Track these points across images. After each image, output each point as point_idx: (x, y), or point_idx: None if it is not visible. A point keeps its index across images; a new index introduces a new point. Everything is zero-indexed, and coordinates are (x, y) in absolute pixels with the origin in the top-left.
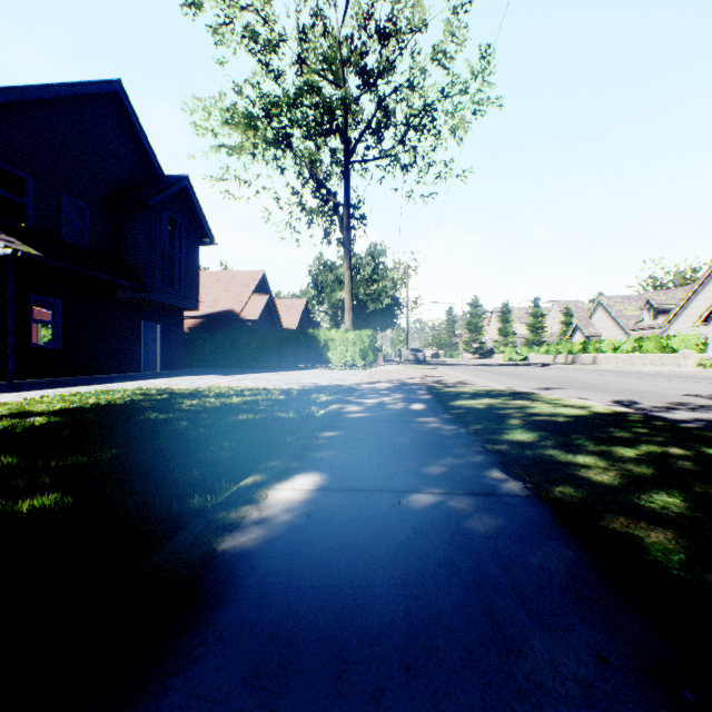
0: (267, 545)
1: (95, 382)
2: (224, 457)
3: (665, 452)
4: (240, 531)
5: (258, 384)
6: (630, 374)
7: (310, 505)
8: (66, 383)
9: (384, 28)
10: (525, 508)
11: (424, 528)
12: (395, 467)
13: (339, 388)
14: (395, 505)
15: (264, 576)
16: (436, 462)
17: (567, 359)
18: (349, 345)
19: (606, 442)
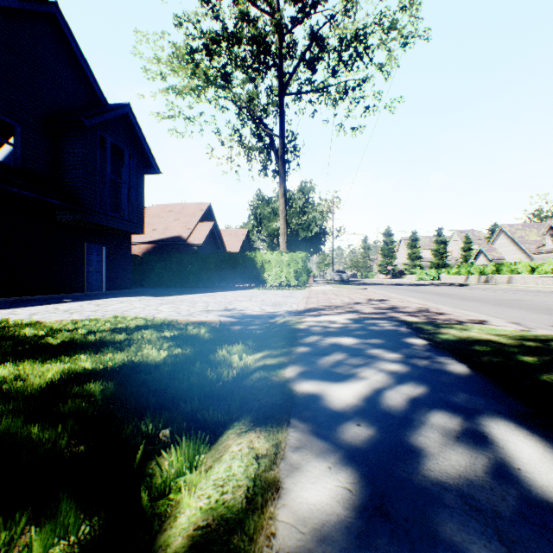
0: None
1: None
2: None
3: None
4: None
5: (174, 311)
6: None
7: None
8: None
9: None
10: None
11: None
12: None
13: (272, 323)
14: None
15: None
16: None
17: (480, 280)
18: (284, 266)
19: None
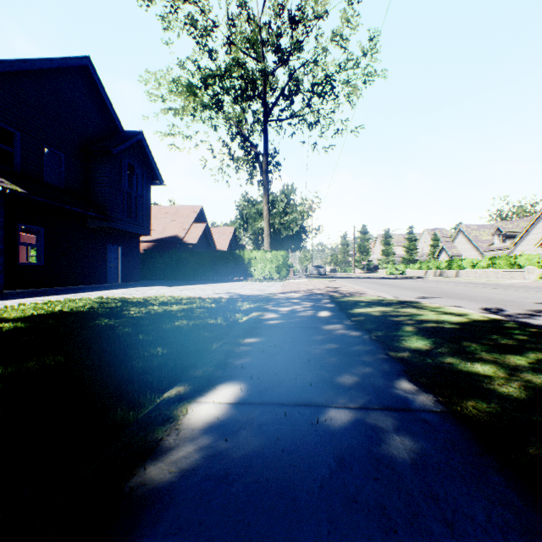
0: (179, 482)
1: (67, 292)
2: (155, 364)
3: None
4: (153, 459)
5: (195, 293)
6: (488, 285)
7: (229, 423)
8: (44, 292)
9: (294, 16)
10: (445, 429)
11: (346, 457)
12: (310, 377)
13: (259, 297)
14: (313, 424)
15: (168, 535)
16: (347, 370)
17: (436, 274)
18: (267, 263)
19: (496, 349)
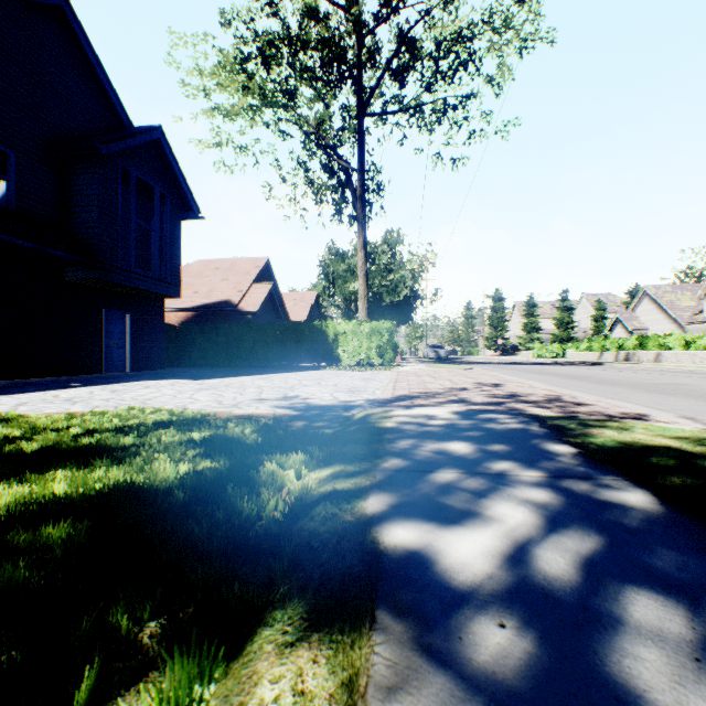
0: None
1: None
2: None
3: None
4: None
5: (214, 400)
6: None
7: None
8: None
9: None
10: None
11: None
12: None
13: (347, 418)
14: None
15: None
16: None
17: (619, 357)
18: (364, 340)
19: None
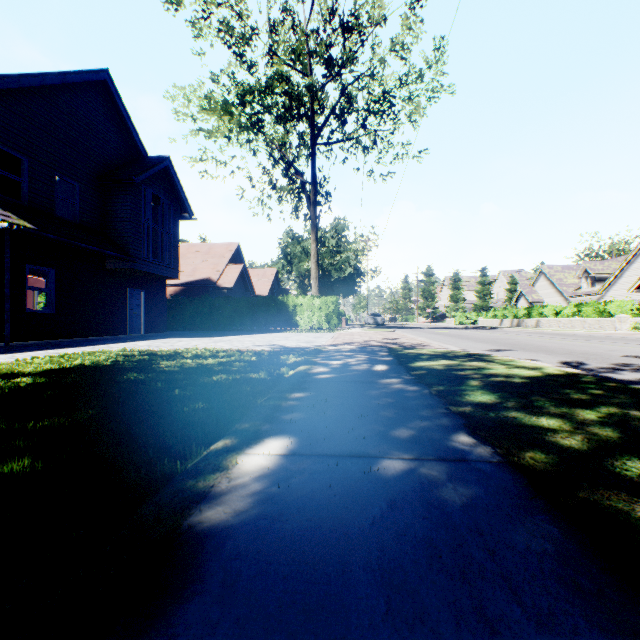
0: (235, 520)
1: (84, 344)
2: (196, 419)
3: (626, 414)
4: (208, 502)
5: (232, 346)
6: (572, 336)
7: (280, 472)
8: (57, 345)
9: (347, 22)
10: (499, 477)
11: (398, 500)
12: (363, 430)
13: (307, 350)
14: (366, 473)
15: (230, 560)
16: (403, 424)
17: (513, 323)
18: (316, 310)
19: (566, 403)
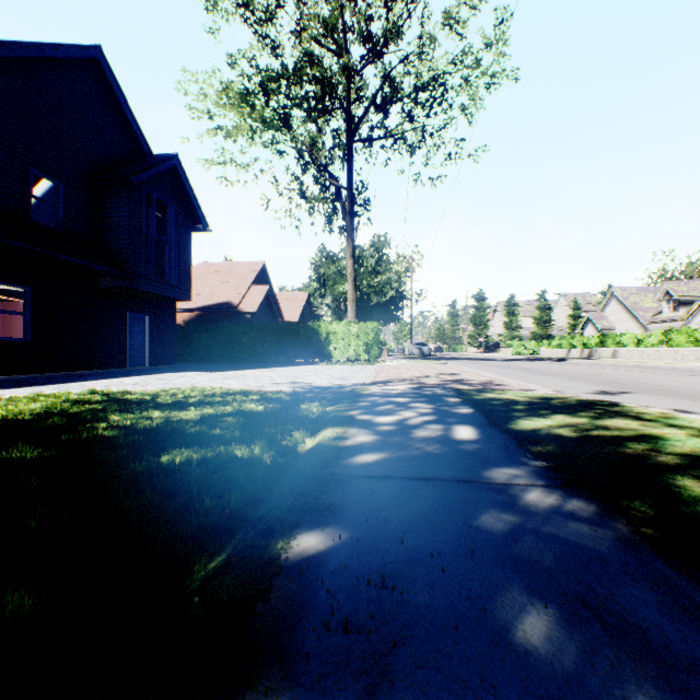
0: None
1: (56, 380)
2: None
3: None
4: None
5: (243, 384)
6: (675, 371)
7: None
8: (20, 382)
9: None
10: None
11: None
12: None
13: (340, 392)
14: None
15: None
16: None
17: (583, 354)
18: (352, 338)
19: None
